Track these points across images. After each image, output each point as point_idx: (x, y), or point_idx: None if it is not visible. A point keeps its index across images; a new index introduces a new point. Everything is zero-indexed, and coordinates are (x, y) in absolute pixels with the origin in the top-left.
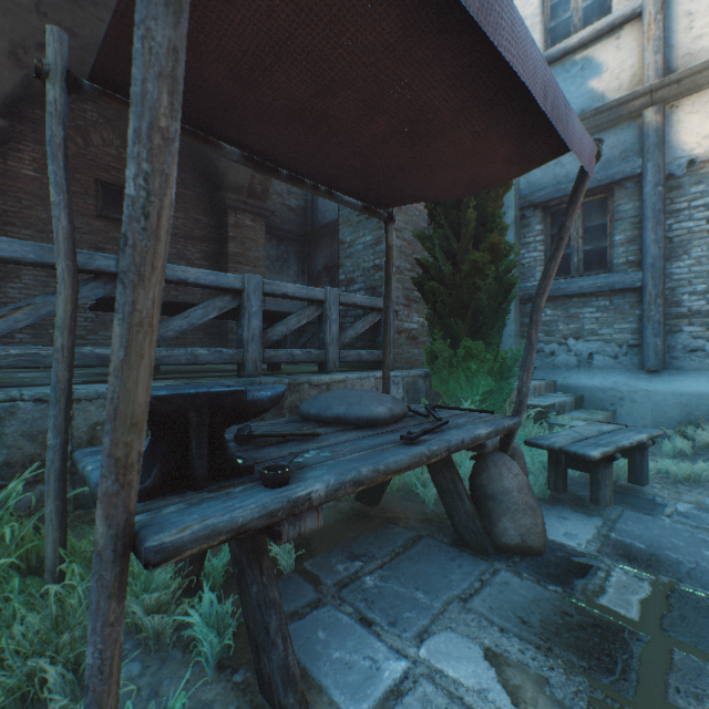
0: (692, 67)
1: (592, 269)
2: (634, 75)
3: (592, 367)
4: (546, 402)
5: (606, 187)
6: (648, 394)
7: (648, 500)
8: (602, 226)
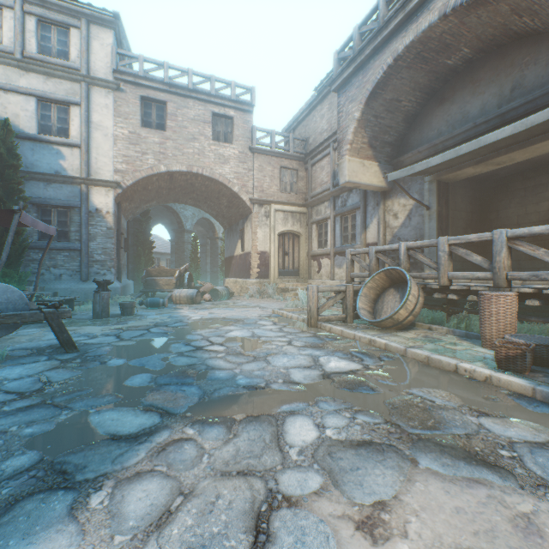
0: (97, 179)
1: (62, 239)
2: (79, 169)
3: (62, 280)
4: (42, 294)
5: (68, 207)
6: (83, 289)
7: (75, 314)
8: (67, 222)
